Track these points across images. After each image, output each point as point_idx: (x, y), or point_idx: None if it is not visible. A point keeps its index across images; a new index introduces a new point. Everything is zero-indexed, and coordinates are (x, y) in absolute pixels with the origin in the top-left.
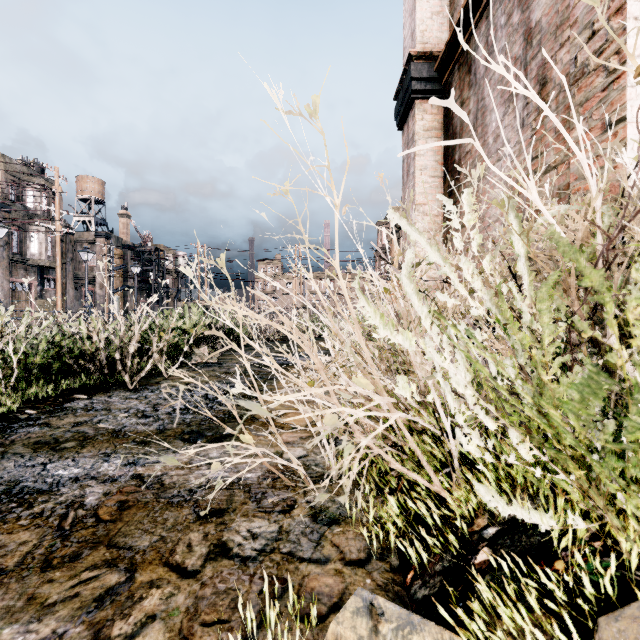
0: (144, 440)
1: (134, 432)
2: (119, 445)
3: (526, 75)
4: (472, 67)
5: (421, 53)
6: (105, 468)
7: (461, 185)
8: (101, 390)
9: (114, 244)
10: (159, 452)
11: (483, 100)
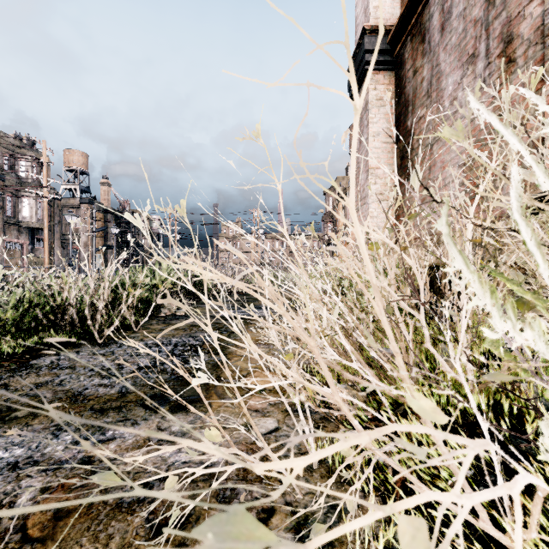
0: (103, 407)
1: (94, 396)
2: (75, 414)
3: (488, 35)
4: (426, 36)
5: (374, 27)
6: (52, 448)
7: (414, 149)
8: (70, 345)
9: (96, 209)
10: (116, 424)
11: (438, 66)
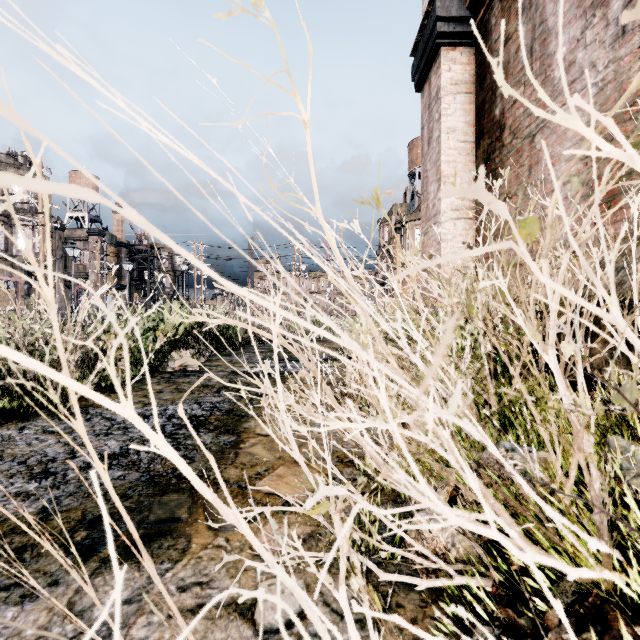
0: None
1: None
2: None
3: None
4: None
5: None
6: None
7: (505, 145)
8: (19, 416)
9: (108, 242)
10: None
11: (543, 23)
